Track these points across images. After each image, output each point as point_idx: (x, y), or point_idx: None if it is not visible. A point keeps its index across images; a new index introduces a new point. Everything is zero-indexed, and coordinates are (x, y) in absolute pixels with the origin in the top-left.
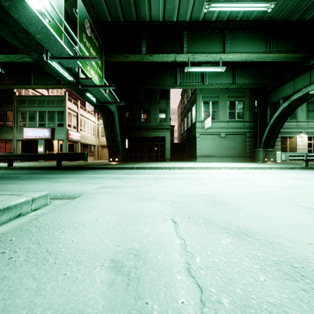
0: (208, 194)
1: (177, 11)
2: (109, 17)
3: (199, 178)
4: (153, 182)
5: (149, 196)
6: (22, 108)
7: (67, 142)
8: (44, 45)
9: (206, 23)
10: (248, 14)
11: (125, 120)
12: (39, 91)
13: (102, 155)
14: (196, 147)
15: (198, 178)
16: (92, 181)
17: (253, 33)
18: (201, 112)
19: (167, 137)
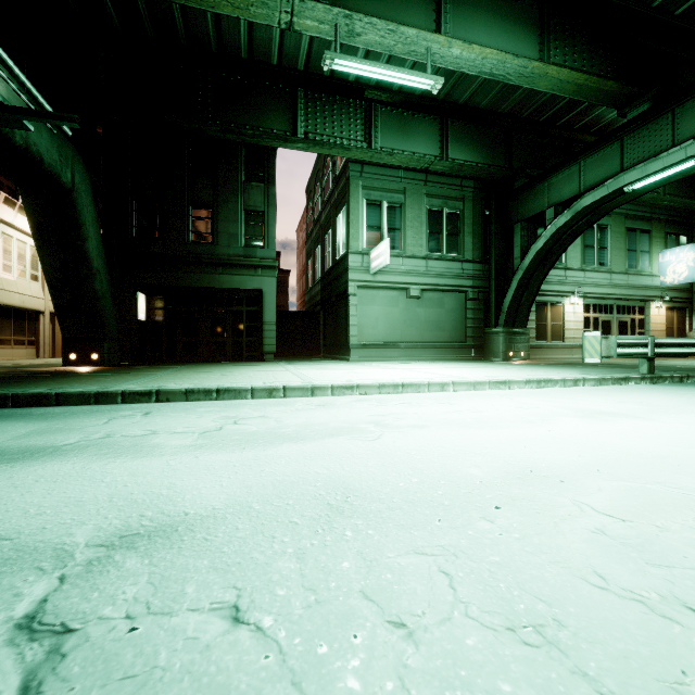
0: None
1: None
2: None
3: (463, 498)
4: None
5: None
6: None
7: None
8: None
9: None
10: None
11: (133, 233)
12: None
13: None
14: (350, 322)
15: (457, 499)
16: None
17: (511, 2)
18: (363, 227)
19: (267, 290)
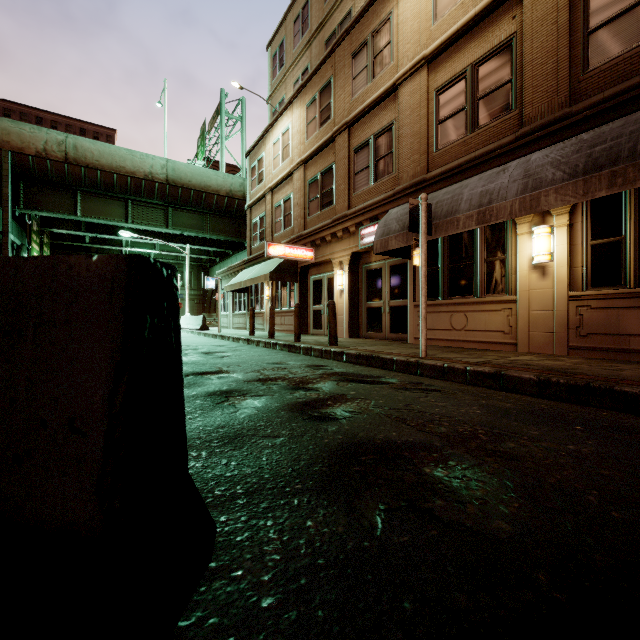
0: None
1: None
2: None
3: None
4: None
5: None
6: None
7: None
8: None
9: None
10: None
11: None
12: None
13: None
14: None
15: None
16: None
17: None
18: None
19: None
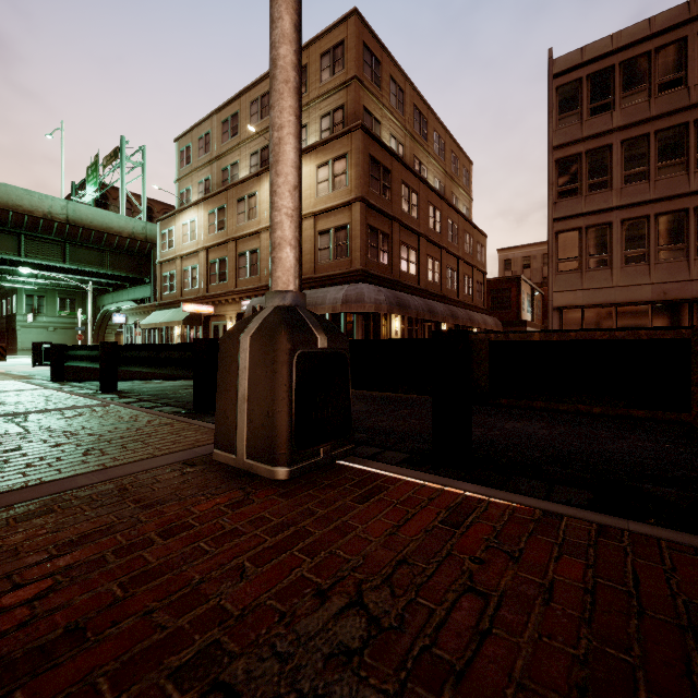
0: None
1: None
2: None
3: None
4: None
5: None
6: None
7: None
8: None
9: None
10: None
11: None
12: None
13: None
14: (18, 341)
15: None
16: None
17: None
18: (24, 305)
19: None
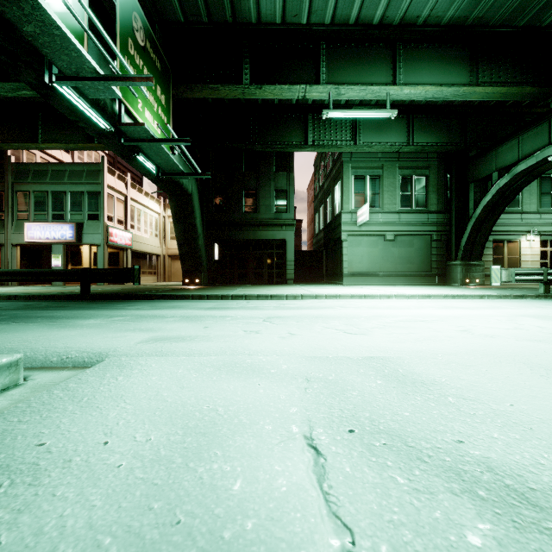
0: (381, 356)
1: (308, 3)
2: (181, 15)
3: (354, 317)
4: (262, 326)
5: (253, 364)
6: (22, 185)
7: (106, 248)
8: (42, 49)
9: (362, 28)
10: (440, 12)
11: (213, 210)
12: (54, 155)
13: (172, 273)
14: (343, 259)
15: (352, 317)
16: (139, 325)
17: (447, 49)
18: (352, 194)
19: (289, 239)
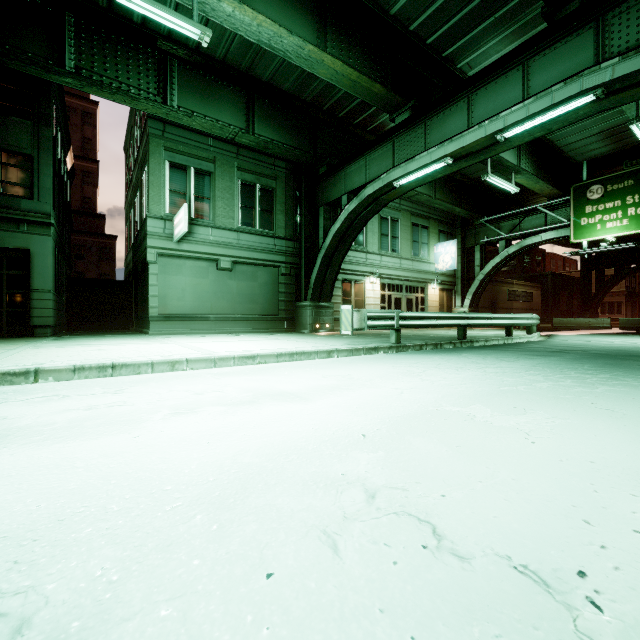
0: None
1: None
2: None
3: None
4: None
5: None
6: None
7: None
8: None
9: None
10: None
11: None
12: None
13: None
14: (149, 293)
15: None
16: None
17: None
18: (165, 190)
19: (37, 251)
